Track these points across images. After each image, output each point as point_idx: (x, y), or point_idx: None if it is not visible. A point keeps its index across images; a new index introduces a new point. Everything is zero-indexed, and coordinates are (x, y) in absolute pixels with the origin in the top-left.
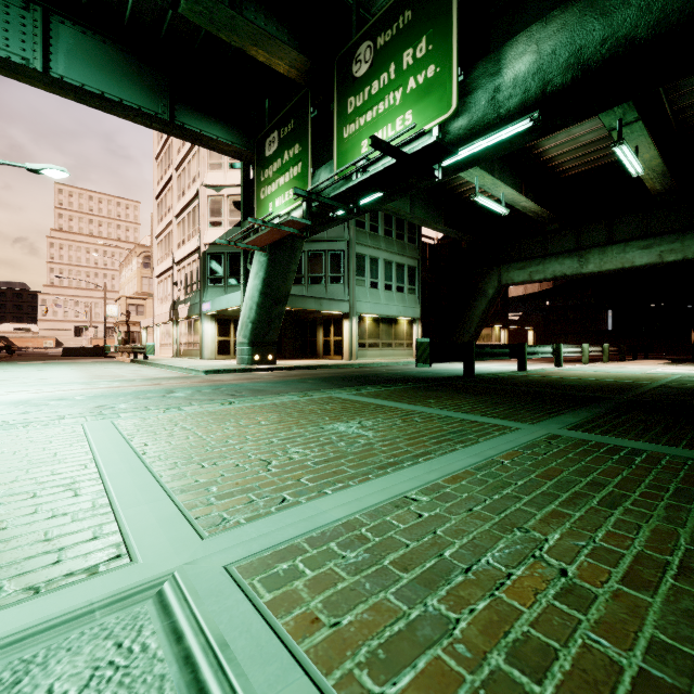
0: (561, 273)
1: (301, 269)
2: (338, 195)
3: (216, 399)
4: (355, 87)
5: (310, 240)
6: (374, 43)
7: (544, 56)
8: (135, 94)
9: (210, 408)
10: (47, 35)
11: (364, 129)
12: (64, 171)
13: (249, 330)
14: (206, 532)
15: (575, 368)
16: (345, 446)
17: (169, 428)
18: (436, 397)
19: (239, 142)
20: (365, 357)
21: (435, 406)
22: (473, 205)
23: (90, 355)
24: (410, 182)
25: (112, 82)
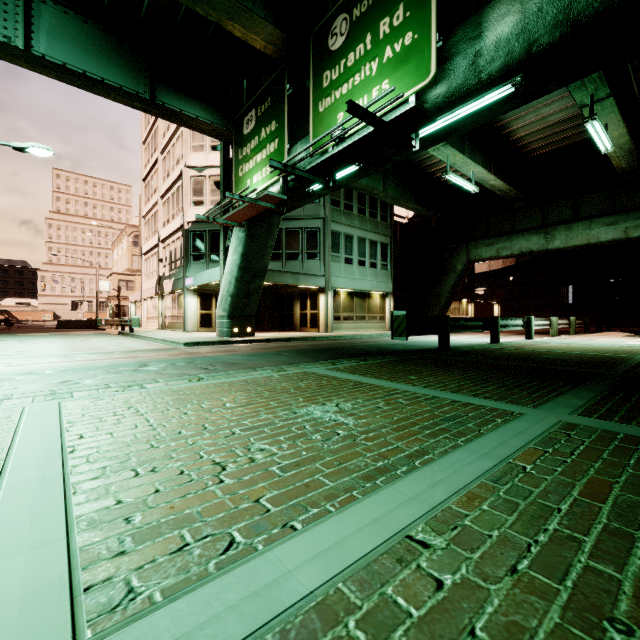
0: (527, 249)
1: (279, 246)
2: (314, 168)
3: (187, 373)
4: (330, 60)
5: (288, 218)
6: (350, 15)
7: (530, 15)
8: (116, 74)
9: (175, 385)
10: (28, 14)
11: (340, 102)
12: (49, 150)
13: (229, 303)
14: (88, 630)
15: (545, 340)
16: (321, 440)
17: (119, 413)
18: (417, 372)
19: (218, 122)
20: (340, 329)
21: (418, 383)
22: (442, 185)
23: (82, 327)
24: (386, 155)
25: (93, 62)
